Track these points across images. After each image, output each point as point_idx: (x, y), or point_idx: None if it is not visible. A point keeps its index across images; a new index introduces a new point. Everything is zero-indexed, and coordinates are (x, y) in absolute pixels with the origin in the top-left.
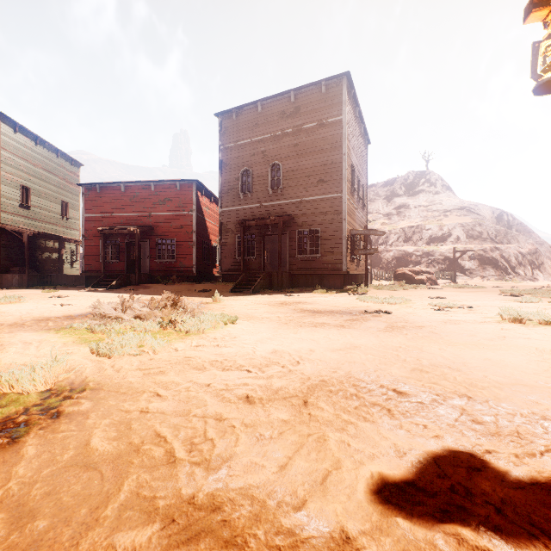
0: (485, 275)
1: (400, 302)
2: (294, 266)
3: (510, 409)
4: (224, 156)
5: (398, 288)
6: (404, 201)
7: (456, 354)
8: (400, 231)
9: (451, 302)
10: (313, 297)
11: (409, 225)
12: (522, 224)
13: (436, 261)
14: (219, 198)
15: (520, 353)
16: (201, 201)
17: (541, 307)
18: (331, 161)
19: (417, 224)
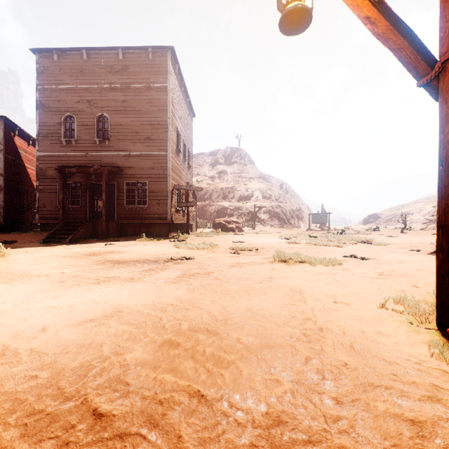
0: (273, 224)
1: (208, 247)
2: (122, 215)
3: (244, 408)
4: (42, 96)
5: (212, 235)
6: (224, 168)
7: (225, 306)
8: (220, 190)
9: (246, 245)
10: (133, 245)
11: (226, 187)
12: (293, 191)
13: (244, 214)
14: (37, 141)
15: (278, 296)
16: (14, 142)
17: (300, 247)
18: (157, 122)
19: (231, 186)
